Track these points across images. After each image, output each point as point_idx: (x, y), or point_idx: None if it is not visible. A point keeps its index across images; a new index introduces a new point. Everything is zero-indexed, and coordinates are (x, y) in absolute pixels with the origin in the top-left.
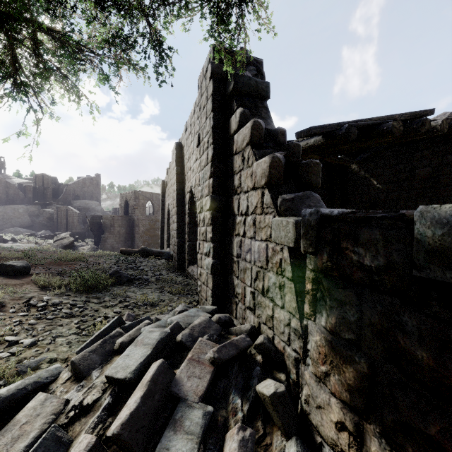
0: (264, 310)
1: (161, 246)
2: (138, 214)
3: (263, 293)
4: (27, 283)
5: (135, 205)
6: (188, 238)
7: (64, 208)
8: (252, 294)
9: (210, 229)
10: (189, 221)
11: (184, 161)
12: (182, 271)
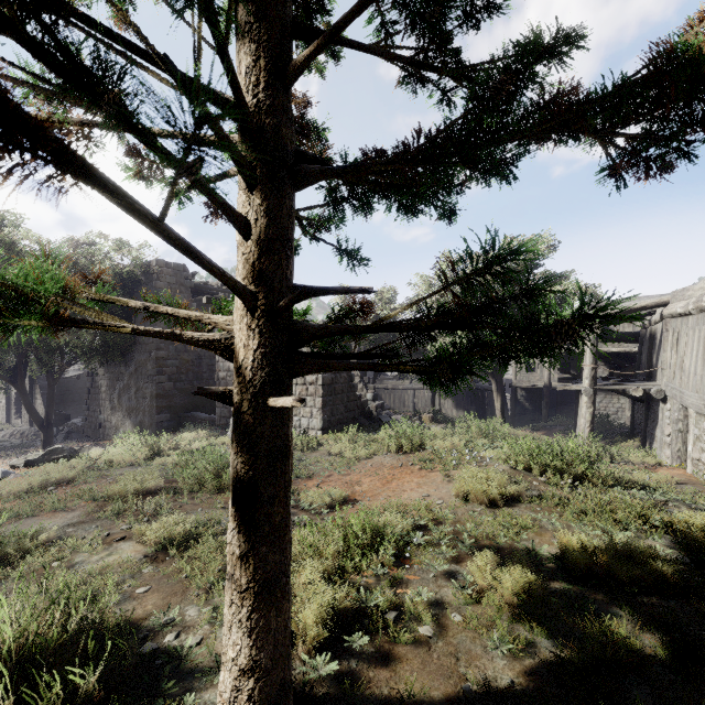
0: None
1: None
2: None
3: None
4: None
5: None
6: (15, 408)
7: None
8: None
9: None
10: (16, 400)
11: None
12: (10, 423)
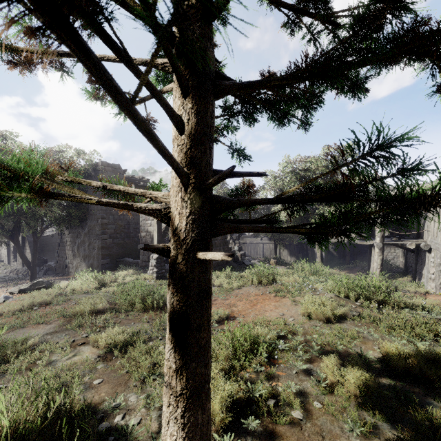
0: None
1: None
2: None
3: None
4: None
5: None
6: (13, 255)
7: None
8: None
9: None
10: (13, 250)
11: None
12: (10, 265)
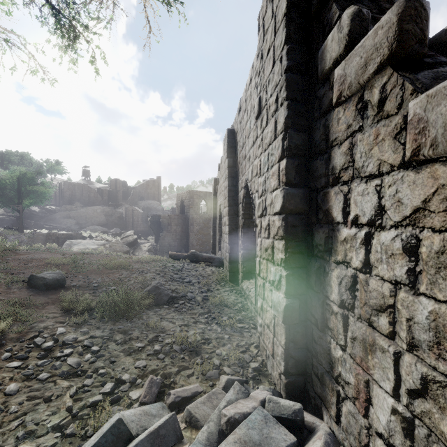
0: None
1: (213, 248)
2: (192, 213)
3: None
4: (52, 302)
5: (190, 204)
6: (243, 245)
7: (131, 208)
8: (401, 419)
9: (280, 245)
10: (243, 224)
11: (237, 150)
12: (235, 284)
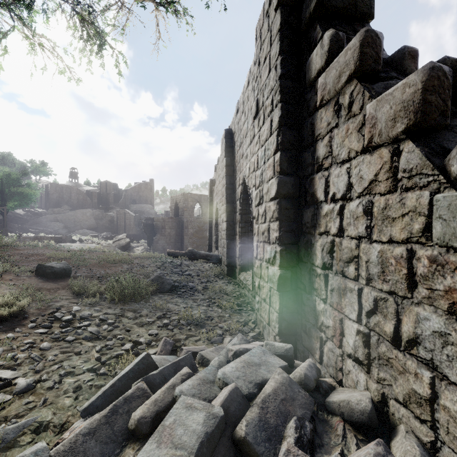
0: (400, 377)
1: (209, 248)
2: (187, 216)
3: (395, 343)
4: (62, 288)
5: (185, 207)
6: (240, 239)
7: (123, 212)
8: (362, 336)
9: (275, 225)
10: (241, 219)
11: (235, 149)
12: (232, 278)
